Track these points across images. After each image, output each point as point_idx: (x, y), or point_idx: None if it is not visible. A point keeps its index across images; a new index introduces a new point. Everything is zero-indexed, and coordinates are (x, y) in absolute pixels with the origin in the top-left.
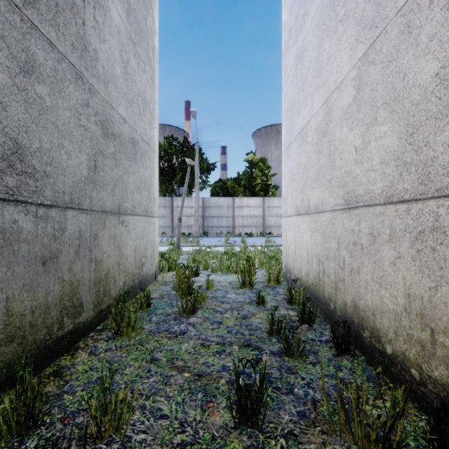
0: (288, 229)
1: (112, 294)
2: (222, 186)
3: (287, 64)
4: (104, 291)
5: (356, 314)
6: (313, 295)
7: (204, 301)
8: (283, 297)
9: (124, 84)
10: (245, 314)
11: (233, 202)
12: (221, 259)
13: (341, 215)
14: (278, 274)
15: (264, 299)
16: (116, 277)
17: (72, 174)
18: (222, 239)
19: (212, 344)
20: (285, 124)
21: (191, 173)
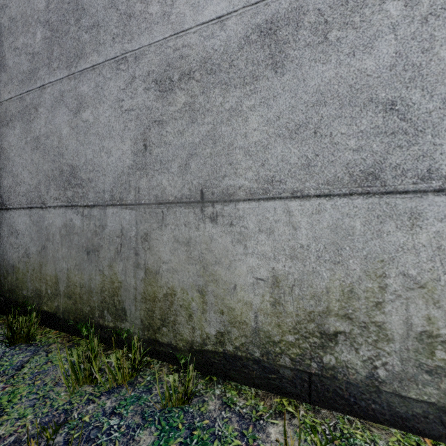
0: None
1: (183, 333)
2: None
3: None
4: (164, 318)
5: None
6: None
7: None
8: None
9: None
10: None
11: None
12: None
13: None
14: None
15: None
16: (193, 310)
17: (114, 170)
18: None
19: None
20: None
21: None
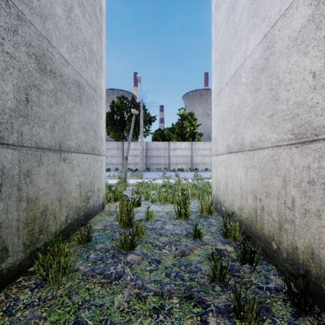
0: (219, 165)
1: (51, 230)
2: (161, 133)
3: (218, 21)
4: (40, 229)
5: (315, 264)
6: (249, 230)
7: (143, 234)
8: (216, 229)
9: (67, 27)
10: (183, 250)
11: (168, 145)
12: (159, 191)
13: (288, 151)
14: (209, 206)
15: (200, 233)
16: (56, 213)
17: None
18: (160, 173)
19: (149, 294)
20: (215, 74)
21: (137, 124)
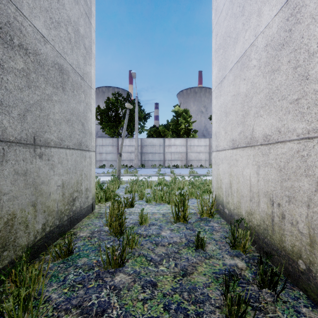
0: (220, 162)
1: (21, 243)
2: (155, 130)
3: (220, 2)
4: (4, 244)
5: None
6: (261, 239)
7: (136, 244)
8: (220, 236)
9: None
10: (185, 266)
11: (163, 142)
12: (155, 190)
13: None
14: (210, 207)
15: (204, 242)
16: (28, 221)
17: None
18: (155, 170)
19: None
20: (216, 62)
21: (132, 121)
